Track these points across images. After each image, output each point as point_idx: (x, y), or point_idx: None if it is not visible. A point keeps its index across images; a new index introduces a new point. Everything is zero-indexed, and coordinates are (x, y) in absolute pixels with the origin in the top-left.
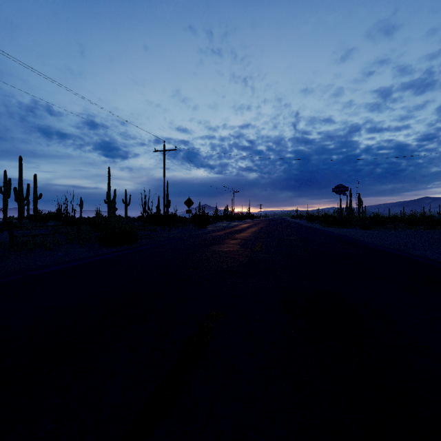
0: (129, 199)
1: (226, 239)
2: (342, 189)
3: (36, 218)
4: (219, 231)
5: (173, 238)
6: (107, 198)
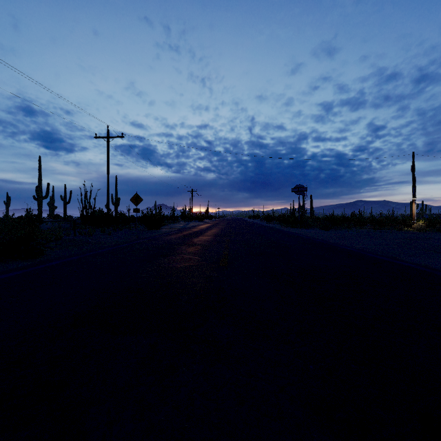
0: (70, 196)
1: (181, 245)
2: (301, 190)
3: None
4: (174, 234)
5: (108, 246)
6: (37, 194)
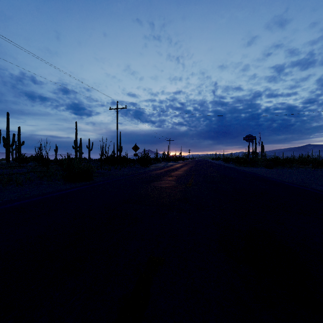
0: (92, 145)
1: (164, 176)
2: (251, 138)
3: (19, 160)
4: (159, 170)
5: (122, 176)
6: (75, 145)
